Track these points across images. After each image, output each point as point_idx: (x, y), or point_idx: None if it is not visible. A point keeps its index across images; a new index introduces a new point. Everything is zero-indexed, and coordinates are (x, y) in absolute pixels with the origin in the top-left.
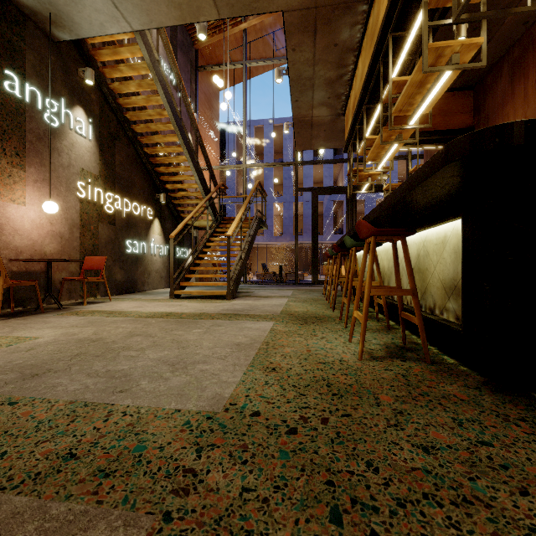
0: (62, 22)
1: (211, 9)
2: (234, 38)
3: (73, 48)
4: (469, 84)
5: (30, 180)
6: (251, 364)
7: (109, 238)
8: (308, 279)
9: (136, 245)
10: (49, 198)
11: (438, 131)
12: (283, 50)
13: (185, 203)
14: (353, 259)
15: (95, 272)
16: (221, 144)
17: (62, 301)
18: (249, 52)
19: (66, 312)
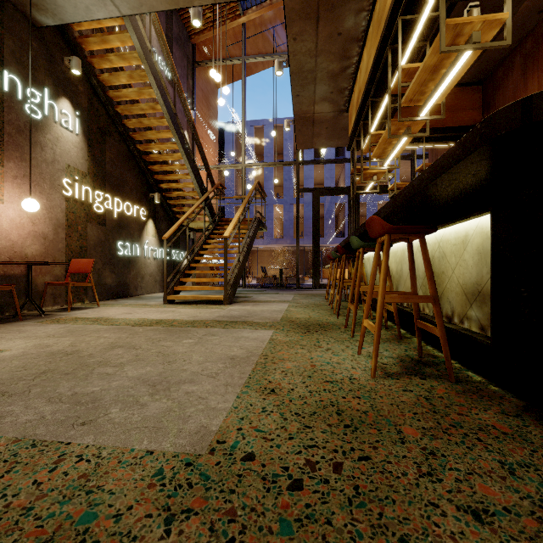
0: (44, 4)
1: None
2: (233, 33)
3: (58, 35)
4: (478, 78)
5: (9, 176)
6: (246, 384)
7: (98, 239)
8: (309, 283)
9: (128, 247)
10: (29, 195)
11: (445, 127)
12: (283, 47)
13: (181, 204)
14: (360, 261)
15: (82, 276)
16: (220, 145)
17: (45, 306)
18: (248, 48)
19: (47, 320)
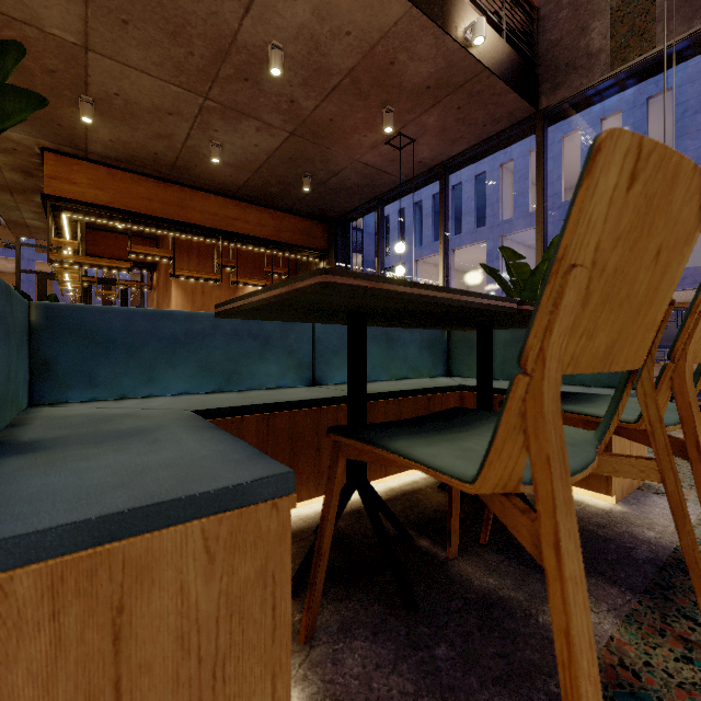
0: None
1: None
2: None
3: None
4: (152, 237)
5: None
6: None
7: None
8: None
9: None
10: None
11: (132, 261)
12: None
13: None
14: None
15: None
16: None
17: None
18: None
19: None
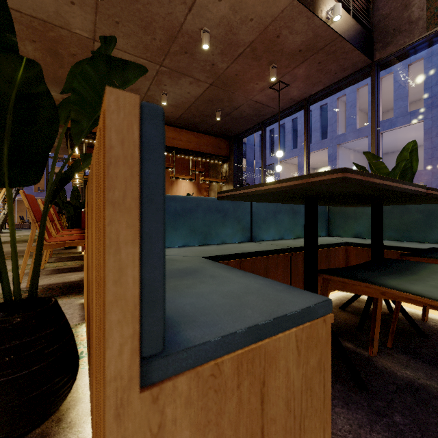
0: None
1: None
2: None
3: None
4: None
5: None
6: None
7: None
8: None
9: None
10: None
11: None
12: None
13: None
14: None
15: None
16: None
17: None
18: None
19: None
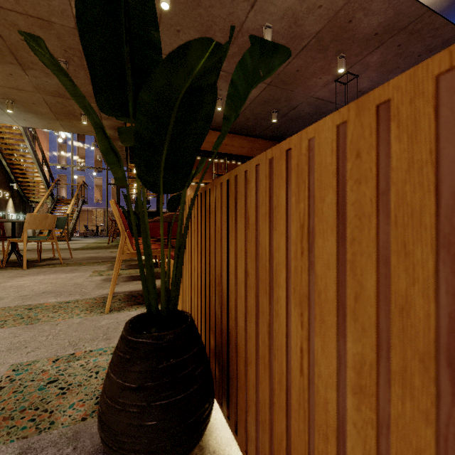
0: None
1: (63, 130)
2: None
3: None
4: None
5: None
6: (83, 246)
7: None
8: None
9: (0, 215)
10: None
11: None
12: None
13: (27, 186)
14: (114, 225)
15: None
16: None
17: None
18: None
19: None
